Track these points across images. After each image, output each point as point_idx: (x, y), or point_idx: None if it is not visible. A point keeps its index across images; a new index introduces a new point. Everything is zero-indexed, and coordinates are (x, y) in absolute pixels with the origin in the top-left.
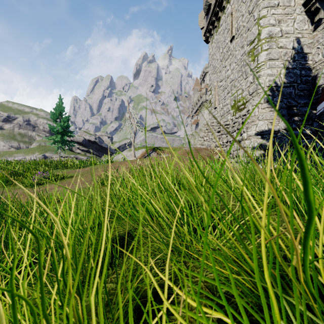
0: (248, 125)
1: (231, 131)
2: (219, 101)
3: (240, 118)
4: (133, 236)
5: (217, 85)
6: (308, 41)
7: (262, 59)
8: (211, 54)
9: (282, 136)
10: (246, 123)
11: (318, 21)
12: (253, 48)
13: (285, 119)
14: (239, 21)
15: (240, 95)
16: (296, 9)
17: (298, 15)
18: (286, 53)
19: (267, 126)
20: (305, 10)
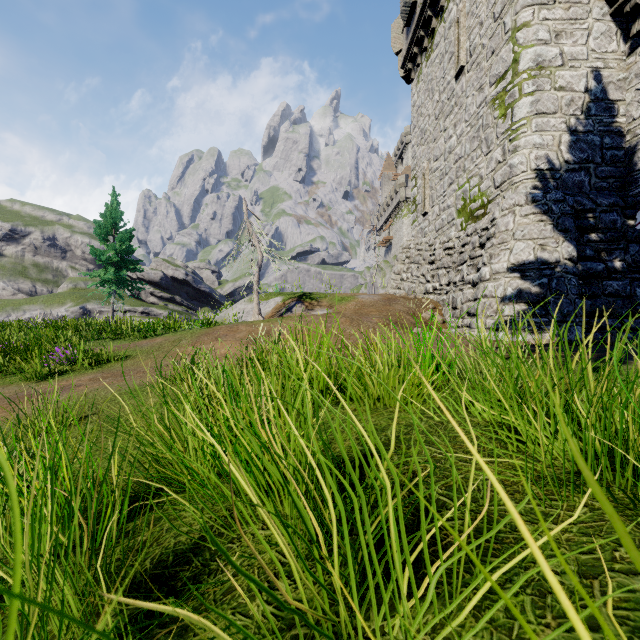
0: (493, 251)
1: (457, 263)
2: (433, 200)
3: (476, 236)
4: (208, 557)
5: (428, 167)
6: (616, 75)
7: (522, 114)
8: (416, 106)
9: (564, 275)
10: (488, 247)
11: (639, 33)
12: (504, 90)
13: (571, 238)
14: (473, 36)
15: (476, 189)
16: (593, 9)
17: (598, 23)
18: (572, 101)
19: (533, 252)
20: (610, 11)
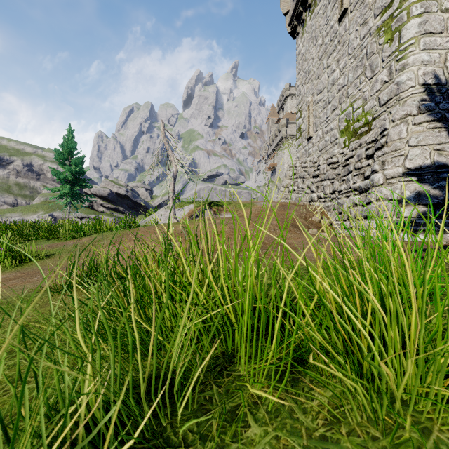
0: (385, 158)
1: (342, 174)
2: (317, 126)
3: (362, 149)
4: None
5: (312, 100)
6: None
7: (410, 34)
8: (301, 54)
9: None
10: (379, 155)
11: None
12: (390, 17)
13: None
14: None
15: (360, 110)
16: None
17: None
18: None
19: (429, 157)
20: None
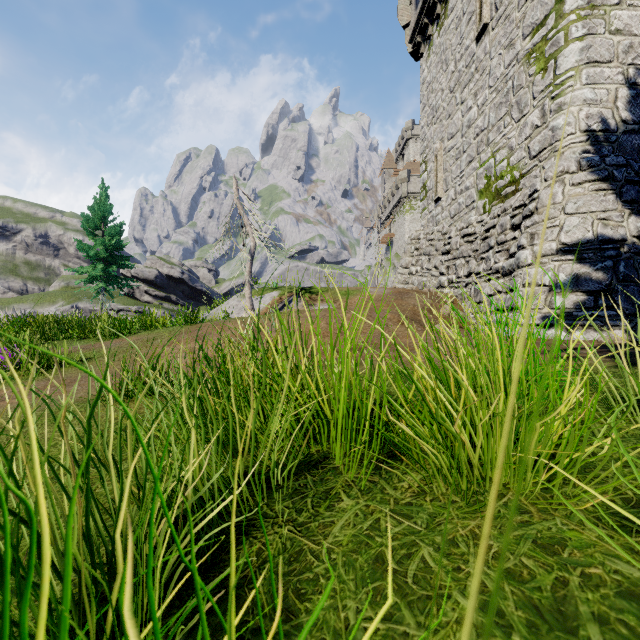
0: (535, 230)
1: (481, 250)
2: (448, 183)
3: (507, 216)
4: None
5: (441, 147)
6: None
7: (569, 64)
8: (426, 82)
9: (633, 256)
10: (528, 225)
11: None
12: (543, 39)
13: (638, 212)
14: None
15: (504, 163)
16: None
17: None
18: (631, 48)
19: (591, 229)
20: None
